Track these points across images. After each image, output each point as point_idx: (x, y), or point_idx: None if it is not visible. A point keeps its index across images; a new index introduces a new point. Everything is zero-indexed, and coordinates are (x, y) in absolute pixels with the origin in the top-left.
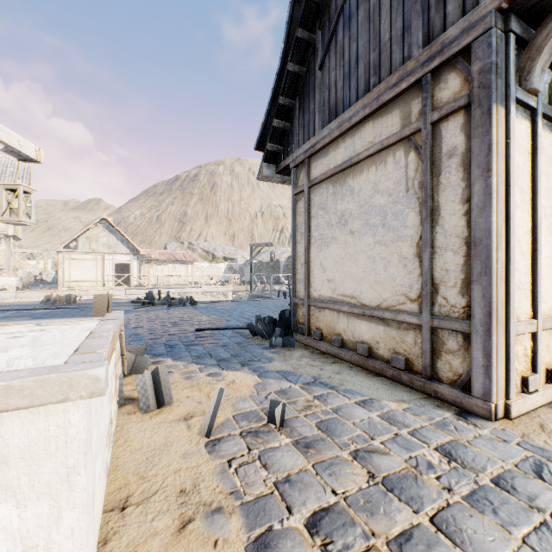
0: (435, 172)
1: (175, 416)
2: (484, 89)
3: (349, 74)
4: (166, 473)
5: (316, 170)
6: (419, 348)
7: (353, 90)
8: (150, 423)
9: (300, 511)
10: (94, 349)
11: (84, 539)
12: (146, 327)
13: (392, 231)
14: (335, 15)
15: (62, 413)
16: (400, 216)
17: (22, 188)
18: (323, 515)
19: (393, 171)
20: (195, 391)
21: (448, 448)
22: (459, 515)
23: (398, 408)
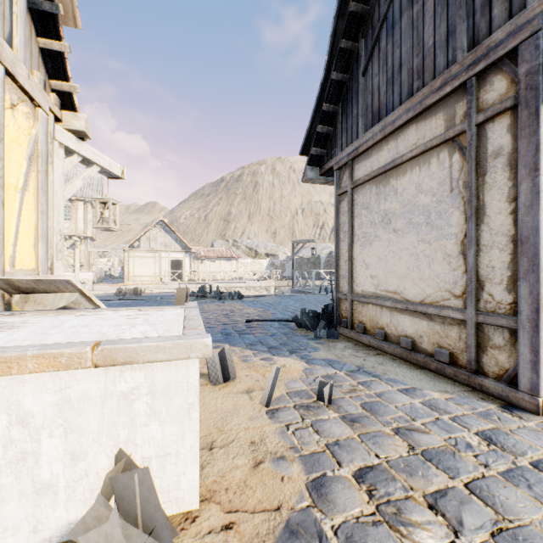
0: (480, 172)
1: (238, 389)
2: (531, 90)
3: (392, 79)
4: (238, 429)
5: (359, 171)
6: (464, 343)
7: (396, 94)
8: (220, 393)
9: (348, 465)
10: (195, 327)
11: (198, 455)
12: (202, 317)
13: (435, 229)
14: (378, 23)
15: (185, 367)
16: (444, 214)
17: (111, 201)
18: (367, 470)
19: (437, 171)
20: (252, 371)
21: (489, 434)
22: (493, 485)
23: (440, 397)
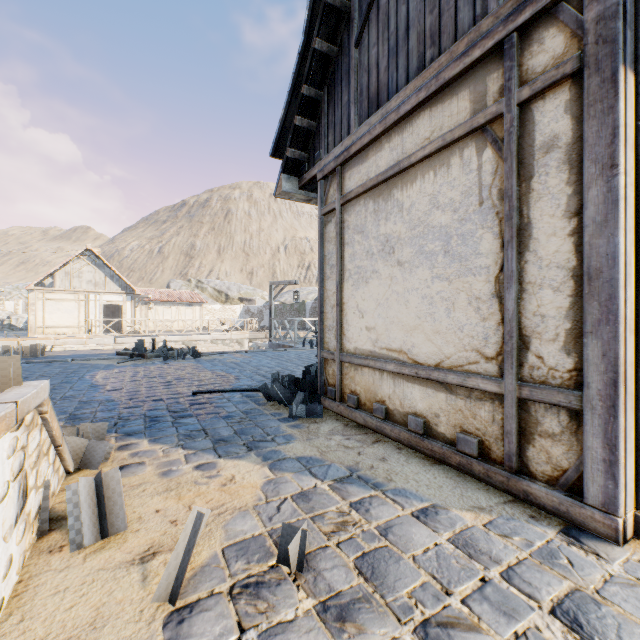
0: (523, 175)
1: (127, 553)
2: (605, 44)
3: (396, 49)
4: None
5: (352, 181)
6: (499, 427)
7: (401, 69)
8: (80, 571)
9: None
10: None
11: None
12: (126, 389)
13: (457, 261)
14: None
15: None
16: (470, 239)
17: None
18: None
19: (460, 176)
20: (171, 498)
21: (573, 610)
22: None
23: (476, 523)
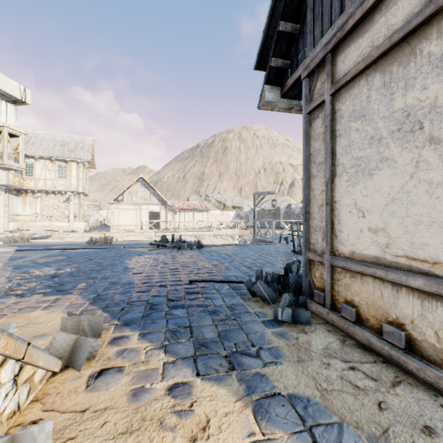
0: None
1: None
2: None
3: None
4: None
5: (346, 63)
6: None
7: None
8: None
9: None
10: None
11: None
12: (144, 273)
13: None
14: None
15: None
16: None
17: (7, 130)
18: None
19: None
20: None
21: None
22: None
23: None
